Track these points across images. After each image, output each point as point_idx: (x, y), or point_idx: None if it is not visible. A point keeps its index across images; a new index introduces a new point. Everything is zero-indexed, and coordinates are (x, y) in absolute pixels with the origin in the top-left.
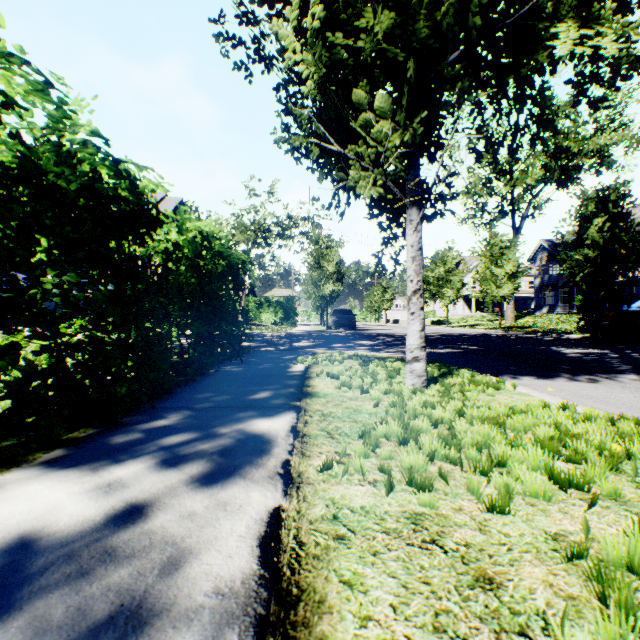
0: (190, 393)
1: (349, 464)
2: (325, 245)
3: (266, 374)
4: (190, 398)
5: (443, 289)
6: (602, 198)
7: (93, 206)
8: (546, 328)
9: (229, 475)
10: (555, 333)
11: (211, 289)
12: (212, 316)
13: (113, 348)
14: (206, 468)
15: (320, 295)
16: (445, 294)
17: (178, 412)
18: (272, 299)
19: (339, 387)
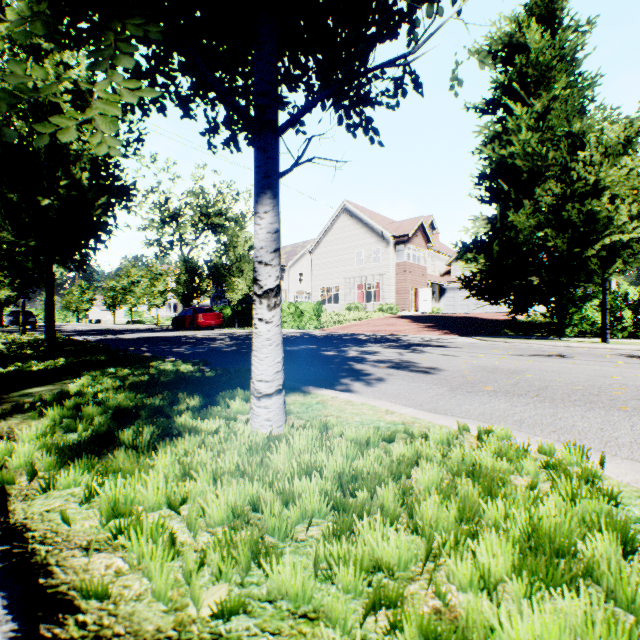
0: None
1: None
2: None
3: None
4: None
5: (128, 296)
6: (185, 262)
7: None
8: None
9: None
10: None
11: None
12: None
13: None
14: None
15: None
16: (130, 300)
17: None
18: None
19: None
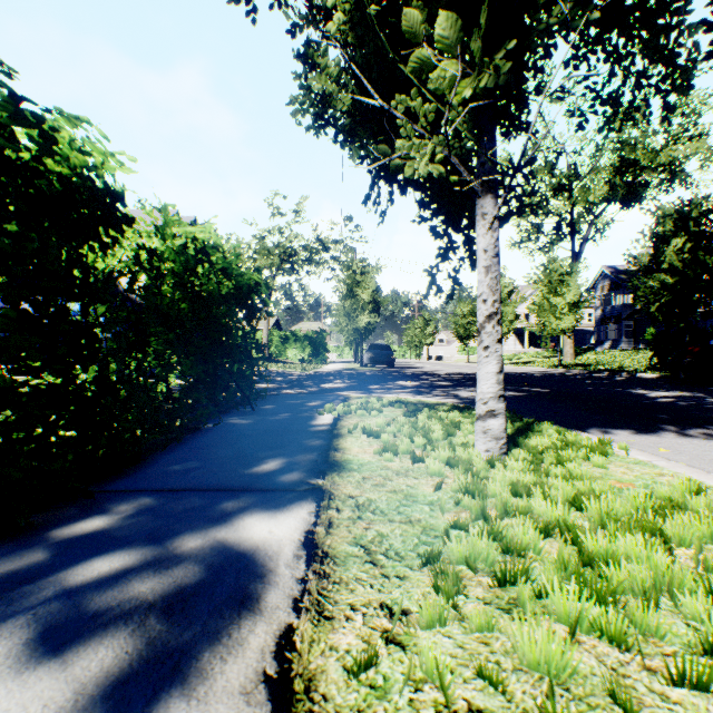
0: (166, 462)
1: (410, 646)
2: (359, 270)
3: (281, 429)
4: (162, 472)
5: None
6: (682, 215)
7: (4, 182)
8: (611, 366)
9: (159, 686)
10: (625, 372)
11: (212, 317)
12: (211, 352)
13: (27, 402)
14: (120, 660)
15: (354, 328)
16: None
17: (132, 501)
18: (299, 333)
19: (380, 452)
